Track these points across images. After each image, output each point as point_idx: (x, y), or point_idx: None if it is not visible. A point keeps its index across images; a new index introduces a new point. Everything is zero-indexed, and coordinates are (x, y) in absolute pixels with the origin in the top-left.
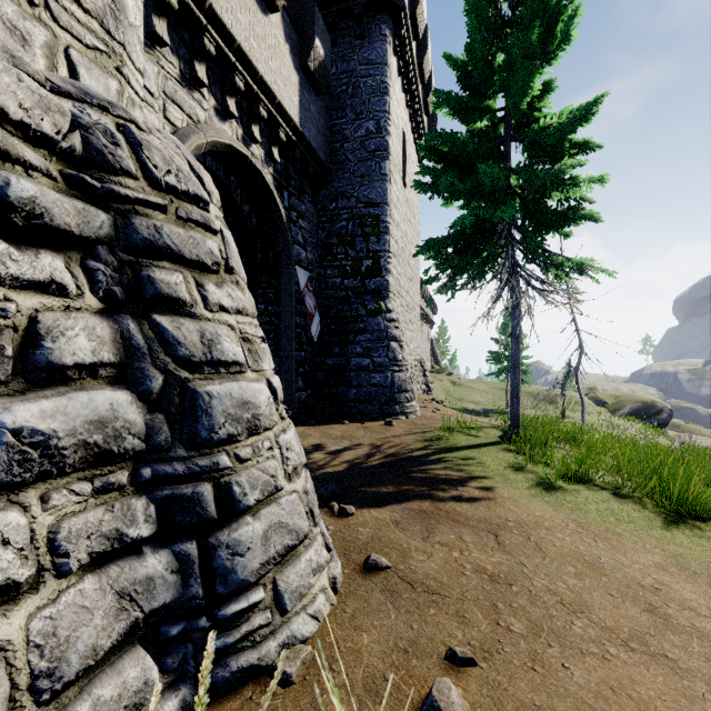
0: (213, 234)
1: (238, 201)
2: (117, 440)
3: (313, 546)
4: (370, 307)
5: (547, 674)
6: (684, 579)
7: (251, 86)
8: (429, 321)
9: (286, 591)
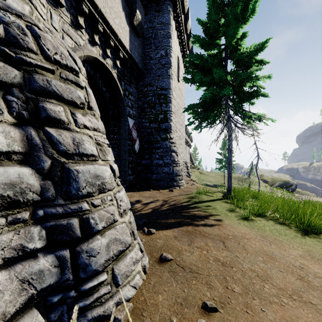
0: (81, 89)
1: (100, 86)
2: (22, 194)
3: (134, 250)
4: (162, 136)
5: (254, 315)
6: (314, 262)
7: (106, 30)
8: (189, 145)
9: (118, 274)
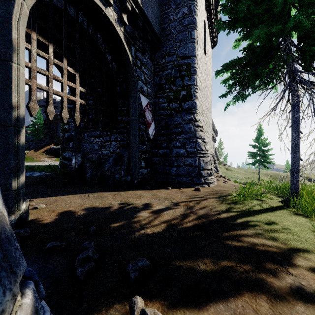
0: None
1: (103, 51)
2: None
3: None
4: (185, 118)
5: None
6: None
7: None
8: (214, 139)
9: None
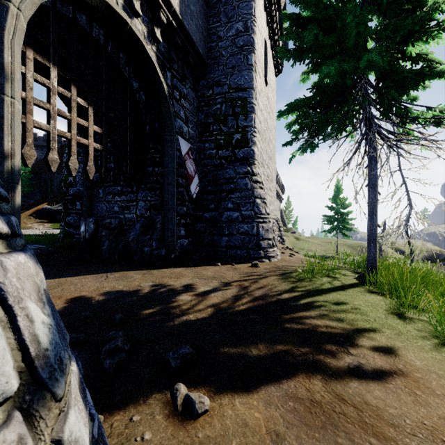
0: None
1: (127, 76)
2: None
3: None
4: (239, 171)
5: None
6: None
7: None
8: (279, 197)
9: None
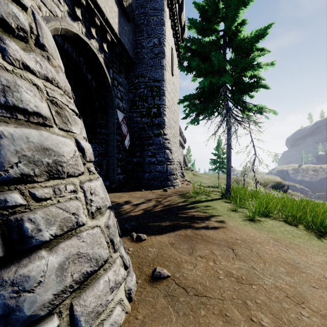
0: (22, 9)
1: (84, 72)
2: None
3: (112, 268)
4: (155, 132)
5: None
6: None
7: (90, 4)
8: (182, 146)
9: (82, 315)
